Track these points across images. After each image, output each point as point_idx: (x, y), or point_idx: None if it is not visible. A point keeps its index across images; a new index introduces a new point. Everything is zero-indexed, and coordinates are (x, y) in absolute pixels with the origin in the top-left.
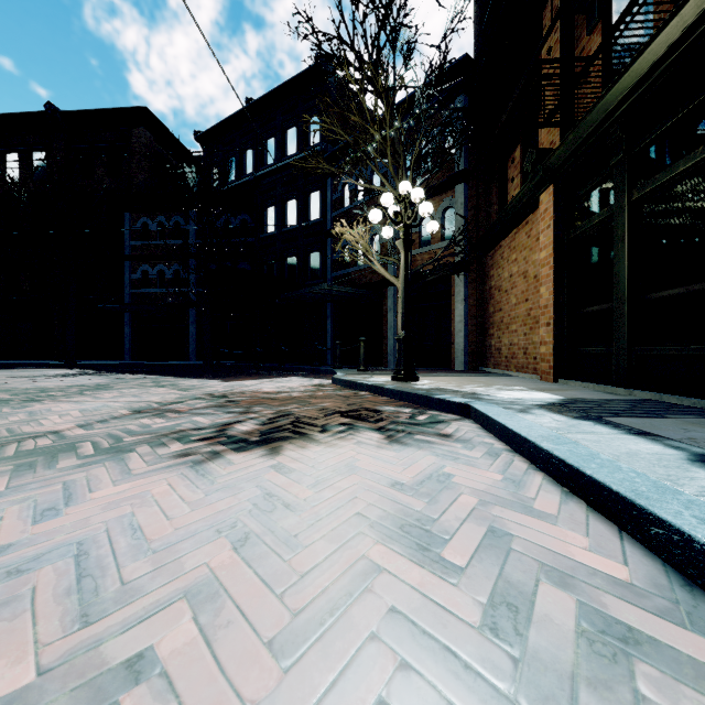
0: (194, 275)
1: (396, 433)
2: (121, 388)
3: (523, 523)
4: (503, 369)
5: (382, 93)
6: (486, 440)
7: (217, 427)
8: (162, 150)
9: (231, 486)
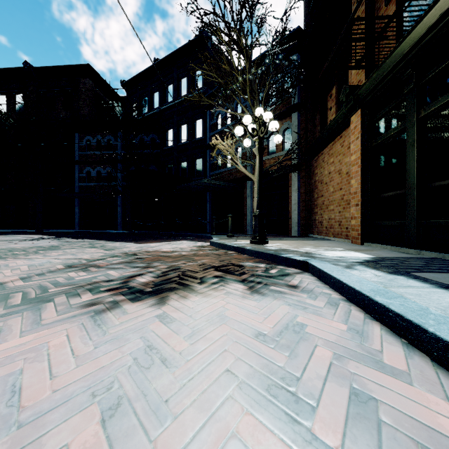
0: (120, 174)
1: (255, 284)
2: (66, 248)
3: (381, 383)
4: (324, 235)
5: (244, 48)
6: (324, 290)
7: (123, 279)
8: (100, 93)
9: (120, 337)
